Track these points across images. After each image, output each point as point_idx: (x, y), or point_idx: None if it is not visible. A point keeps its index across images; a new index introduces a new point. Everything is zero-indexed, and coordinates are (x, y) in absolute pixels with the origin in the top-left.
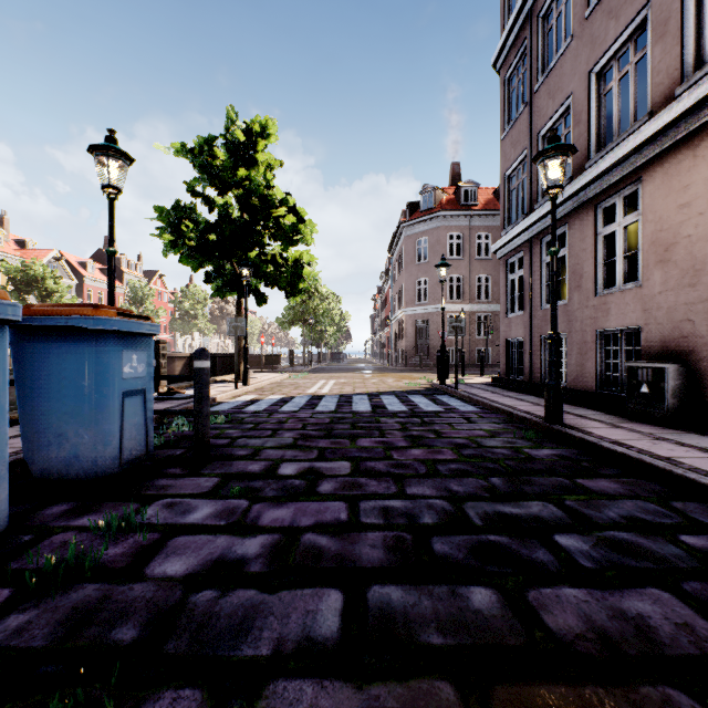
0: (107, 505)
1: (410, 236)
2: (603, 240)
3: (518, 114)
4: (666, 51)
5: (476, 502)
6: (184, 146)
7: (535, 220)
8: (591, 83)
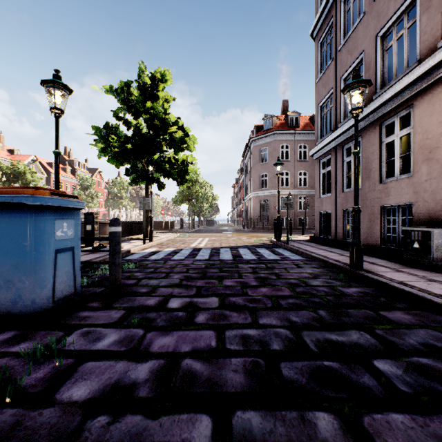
0: (40, 333)
1: (257, 146)
2: (385, 146)
3: (327, 66)
4: (430, 18)
5: (310, 331)
6: (111, 87)
7: (339, 134)
8: (377, 43)
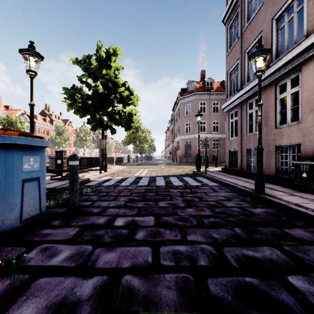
0: (7, 249)
1: (182, 103)
2: (279, 101)
3: (235, 43)
4: None
5: (230, 247)
6: (77, 59)
7: (244, 93)
8: (273, 24)
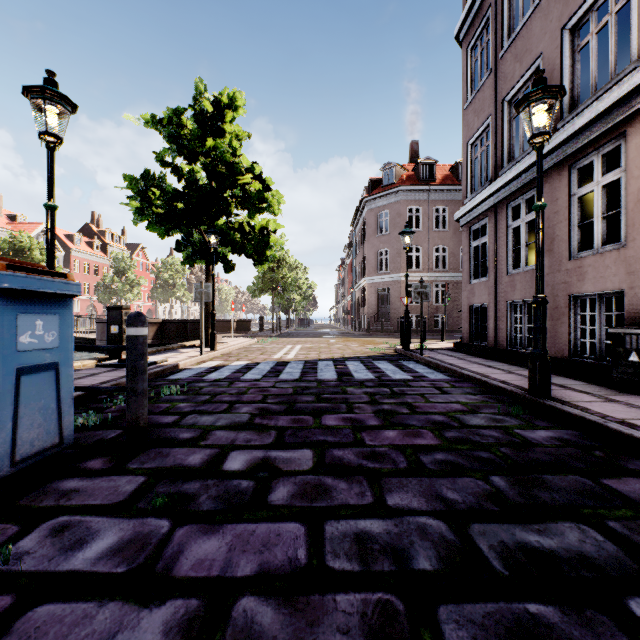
0: None
1: (372, 209)
2: (578, 201)
3: (482, 82)
4: None
5: (485, 524)
6: (153, 117)
7: (502, 185)
8: (563, 40)
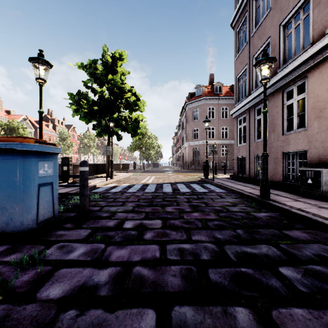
0: (27, 247)
1: (190, 108)
2: (286, 107)
3: (243, 48)
4: (320, 11)
5: (230, 245)
6: (82, 64)
7: (252, 99)
8: (280, 30)
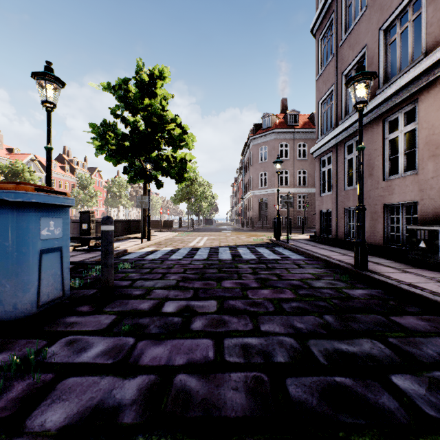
0: (21, 342)
1: (256, 145)
2: (389, 143)
3: (328, 62)
4: (437, 9)
5: (317, 339)
6: (109, 84)
7: (340, 131)
8: (380, 37)
